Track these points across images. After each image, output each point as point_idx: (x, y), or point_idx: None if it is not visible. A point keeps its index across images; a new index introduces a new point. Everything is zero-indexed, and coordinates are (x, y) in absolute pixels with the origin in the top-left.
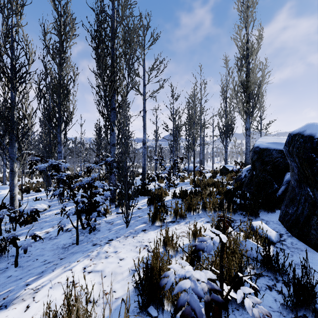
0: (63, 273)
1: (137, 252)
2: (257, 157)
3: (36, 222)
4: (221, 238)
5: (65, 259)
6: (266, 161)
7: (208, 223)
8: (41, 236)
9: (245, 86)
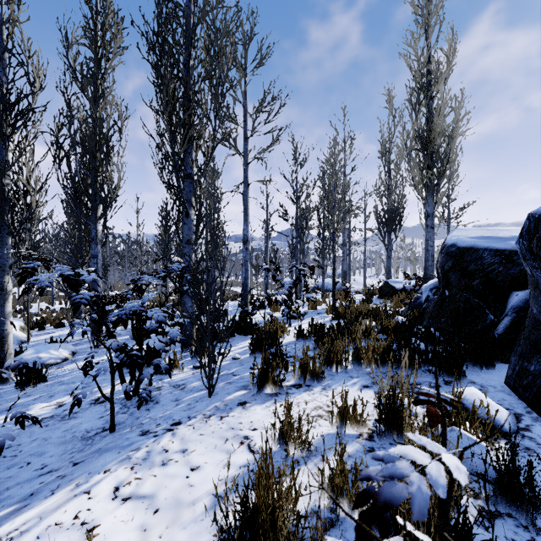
0: (70, 500)
1: (228, 453)
2: (453, 264)
3: (44, 385)
4: (451, 468)
5: (83, 465)
6: (470, 270)
7: (368, 389)
8: (48, 412)
9: (425, 140)
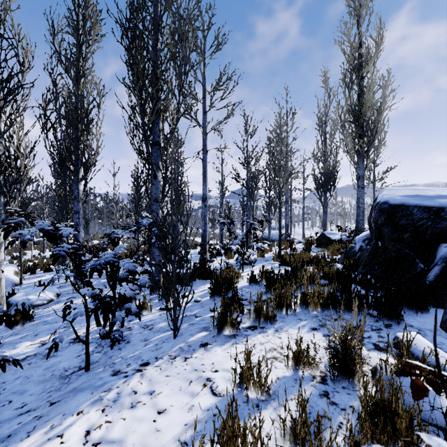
0: (44, 445)
1: (192, 395)
2: (386, 219)
3: (31, 324)
4: None
5: (58, 406)
6: (401, 225)
7: (316, 331)
8: (32, 350)
9: (357, 113)
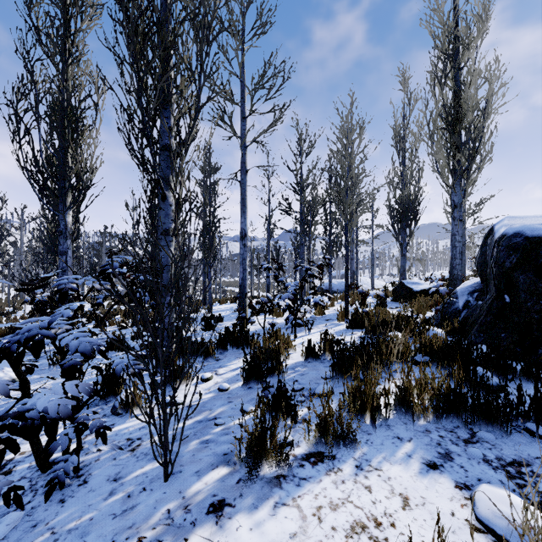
0: None
1: None
2: (519, 260)
3: None
4: None
5: None
6: None
7: (438, 473)
8: None
9: (452, 118)
